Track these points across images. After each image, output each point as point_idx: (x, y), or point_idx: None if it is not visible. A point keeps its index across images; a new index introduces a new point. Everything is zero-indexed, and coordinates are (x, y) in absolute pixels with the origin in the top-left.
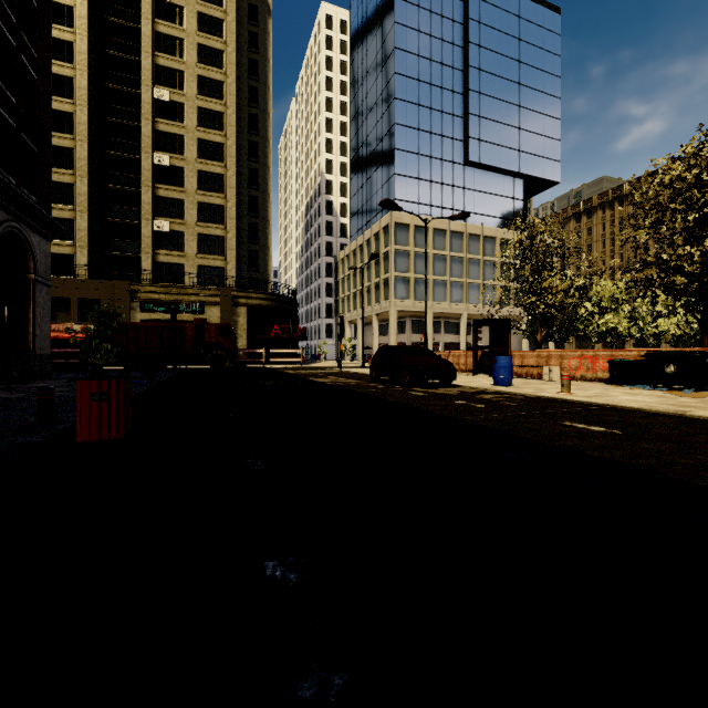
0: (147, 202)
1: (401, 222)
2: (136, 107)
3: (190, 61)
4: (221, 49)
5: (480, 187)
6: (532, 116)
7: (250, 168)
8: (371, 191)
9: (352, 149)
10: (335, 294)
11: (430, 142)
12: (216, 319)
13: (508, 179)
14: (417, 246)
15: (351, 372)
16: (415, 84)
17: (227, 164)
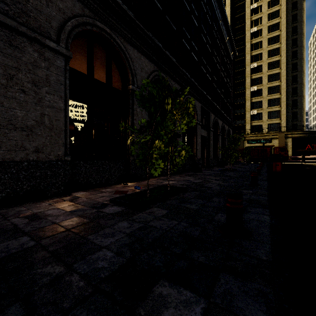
0: (248, 105)
1: None
2: (243, 73)
3: (264, 47)
4: (278, 34)
5: None
6: None
7: (292, 75)
8: None
9: None
10: None
11: None
12: (276, 144)
13: None
14: None
15: None
16: None
17: (281, 80)
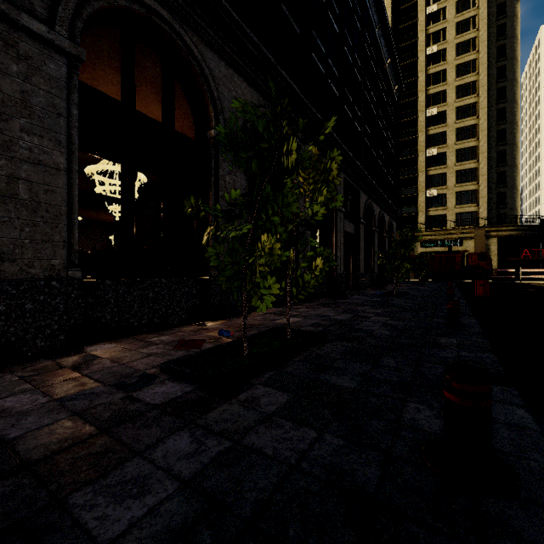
0: (422, 181)
1: None
2: (413, 125)
3: (450, 80)
4: (474, 58)
5: None
6: None
7: (498, 130)
8: None
9: None
10: None
11: None
12: (471, 248)
13: None
14: None
15: None
16: None
17: (478, 137)
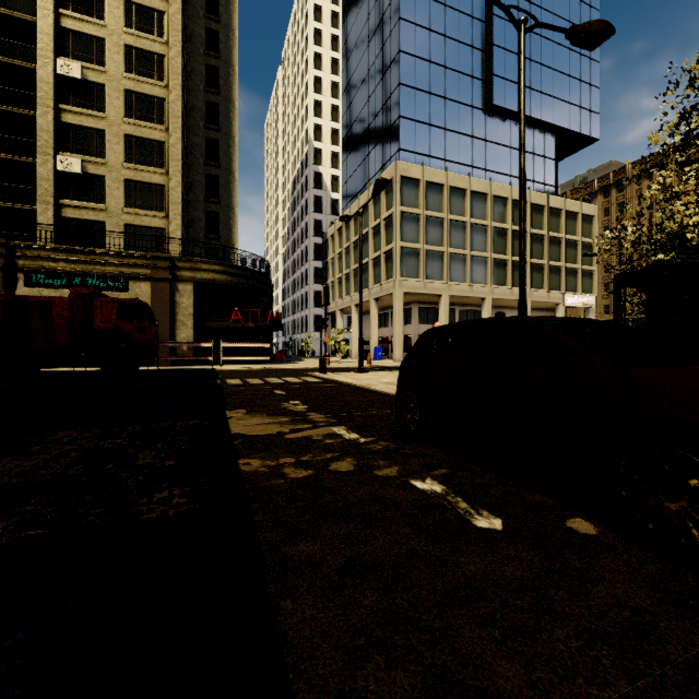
0: (46, 129)
1: (408, 176)
2: None
3: None
4: None
5: (505, 140)
6: (567, 55)
7: (208, 102)
8: (367, 147)
9: (344, 103)
10: (324, 278)
11: (444, 78)
12: (146, 298)
13: (538, 133)
14: (429, 208)
15: (341, 382)
16: (425, 3)
17: (168, 83)
